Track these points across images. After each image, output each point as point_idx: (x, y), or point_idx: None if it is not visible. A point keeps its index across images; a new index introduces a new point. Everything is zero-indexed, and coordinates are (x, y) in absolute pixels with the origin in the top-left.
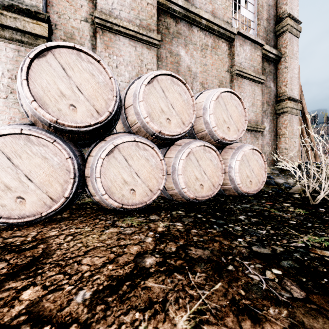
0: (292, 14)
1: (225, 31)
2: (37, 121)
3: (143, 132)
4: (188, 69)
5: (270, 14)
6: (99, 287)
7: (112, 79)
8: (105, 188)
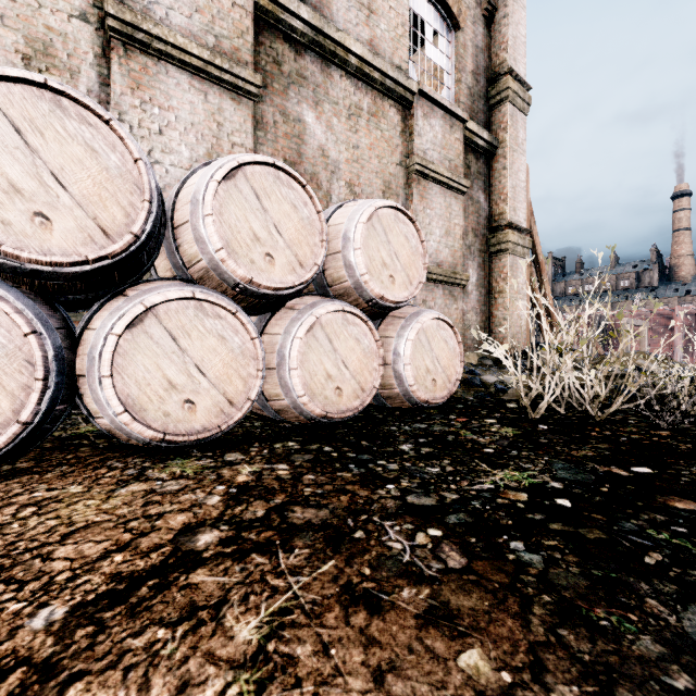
0: (515, 69)
1: (396, 85)
2: None
3: (214, 281)
4: (322, 153)
5: (478, 63)
6: (89, 596)
7: (141, 165)
8: (124, 399)
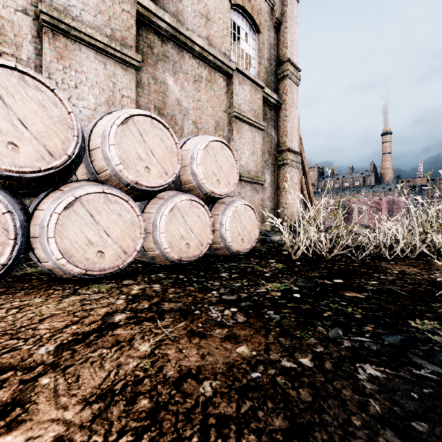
0: (292, 59)
1: (223, 64)
2: None
3: (114, 182)
4: (178, 103)
5: (271, 54)
6: (64, 341)
7: (72, 115)
8: (62, 251)
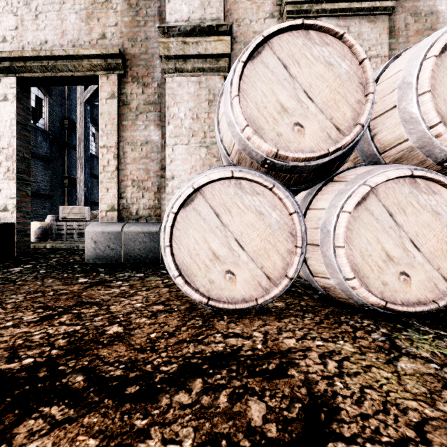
0: None
1: None
2: (243, 159)
3: (414, 159)
4: None
5: None
6: None
7: (367, 63)
8: (351, 267)
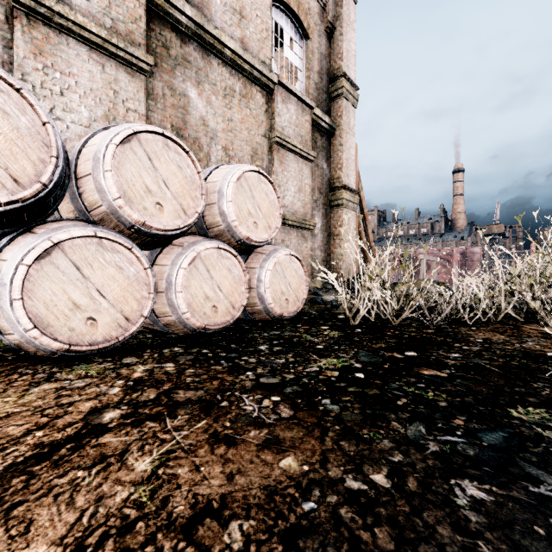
0: (348, 74)
1: (261, 76)
2: None
3: (113, 222)
4: (203, 122)
5: (322, 66)
6: (18, 459)
7: (49, 127)
8: (33, 318)
